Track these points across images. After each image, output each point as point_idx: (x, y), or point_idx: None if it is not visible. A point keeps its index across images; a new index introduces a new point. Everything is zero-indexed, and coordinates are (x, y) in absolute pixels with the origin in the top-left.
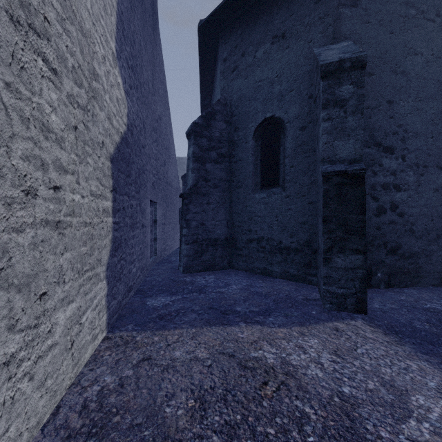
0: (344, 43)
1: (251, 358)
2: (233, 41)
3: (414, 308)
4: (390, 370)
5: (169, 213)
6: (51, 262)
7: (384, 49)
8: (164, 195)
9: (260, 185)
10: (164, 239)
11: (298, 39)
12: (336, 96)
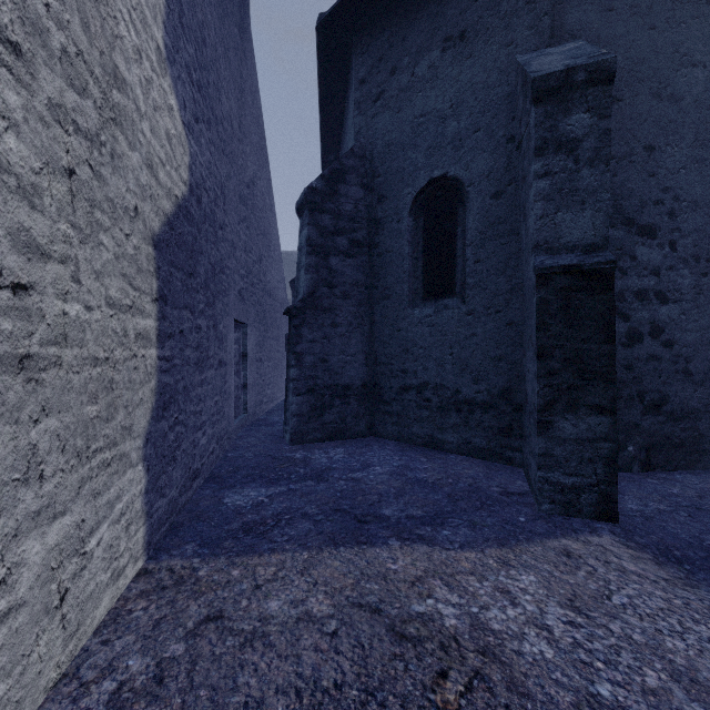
0: (570, 44)
1: (413, 615)
2: (375, 50)
3: (699, 510)
4: (683, 643)
5: (269, 341)
6: (6, 439)
7: (639, 56)
8: (260, 311)
9: (421, 294)
10: (260, 386)
11: (489, 41)
12: (560, 133)
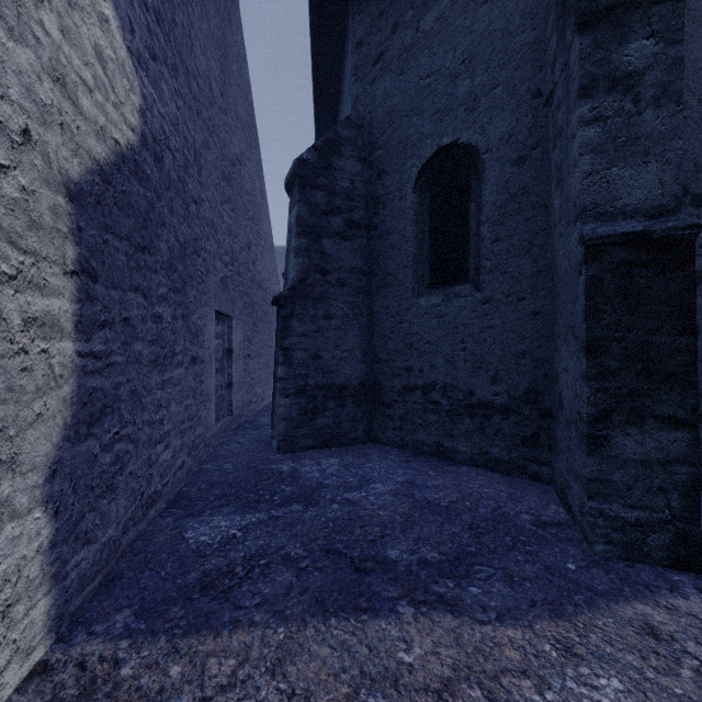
0: None
1: None
2: (374, 6)
3: None
4: None
5: (259, 336)
6: None
7: None
8: (249, 303)
9: (428, 280)
10: (249, 385)
11: None
12: (614, 66)
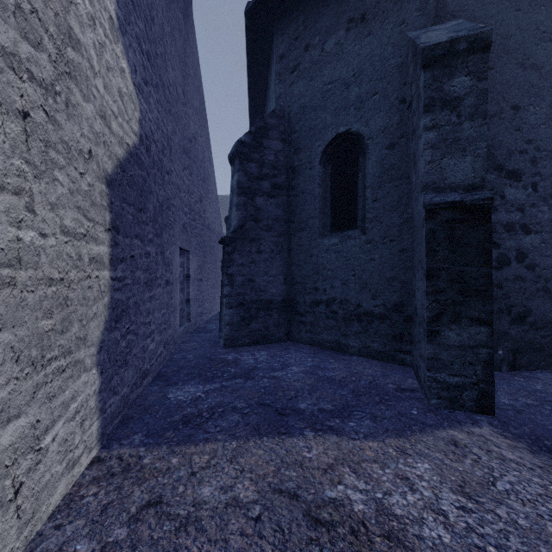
0: (452, 22)
1: (326, 500)
2: (292, 31)
3: None
4: None
5: (208, 265)
6: None
7: (507, 32)
8: (201, 241)
9: (329, 227)
10: (201, 301)
11: (385, 22)
12: (445, 93)
